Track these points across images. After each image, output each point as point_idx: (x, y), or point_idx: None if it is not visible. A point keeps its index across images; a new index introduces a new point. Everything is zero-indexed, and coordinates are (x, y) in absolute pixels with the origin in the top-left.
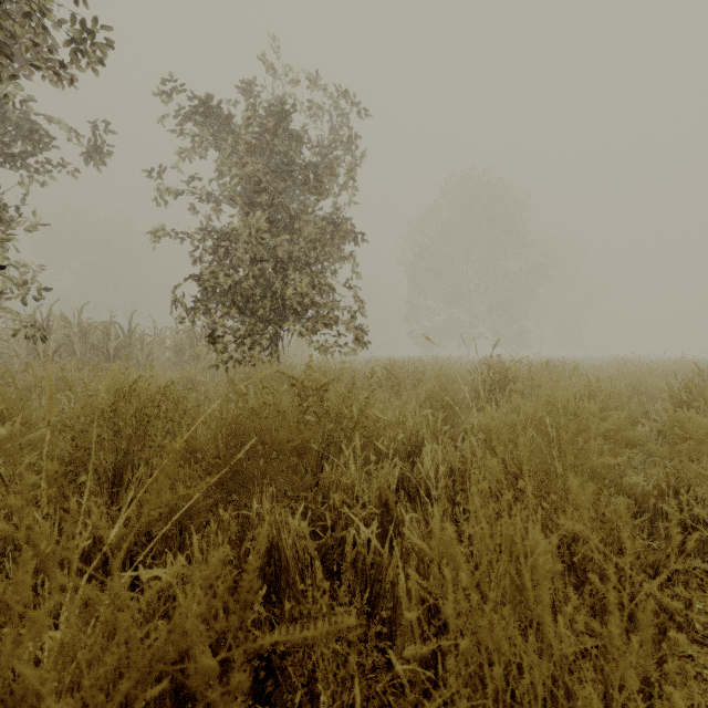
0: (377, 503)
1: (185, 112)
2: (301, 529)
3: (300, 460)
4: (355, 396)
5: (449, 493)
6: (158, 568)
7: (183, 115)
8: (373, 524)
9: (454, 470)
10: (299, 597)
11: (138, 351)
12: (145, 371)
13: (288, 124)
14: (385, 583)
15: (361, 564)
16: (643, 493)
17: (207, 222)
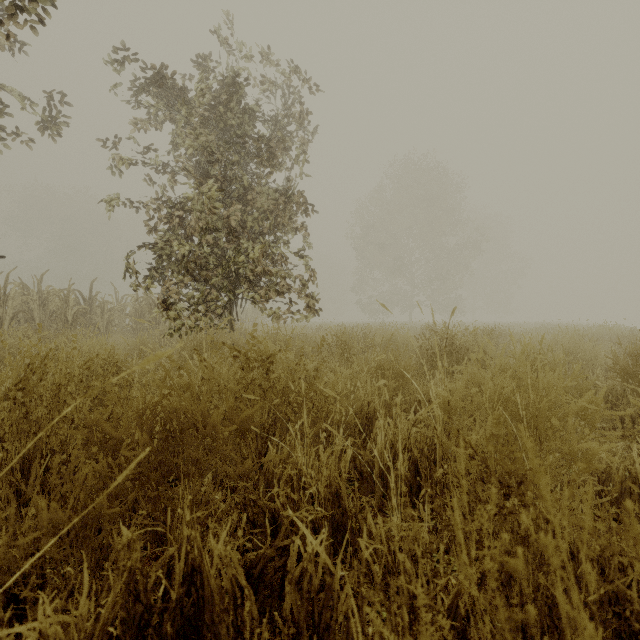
0: (327, 494)
1: (141, 85)
2: (227, 553)
3: (241, 442)
4: (304, 367)
5: (405, 474)
6: (42, 603)
7: (139, 88)
8: (321, 533)
9: (409, 447)
10: (225, 639)
11: (98, 317)
12: (55, 343)
13: (241, 98)
14: (336, 613)
15: (306, 585)
16: (607, 470)
17: (162, 193)
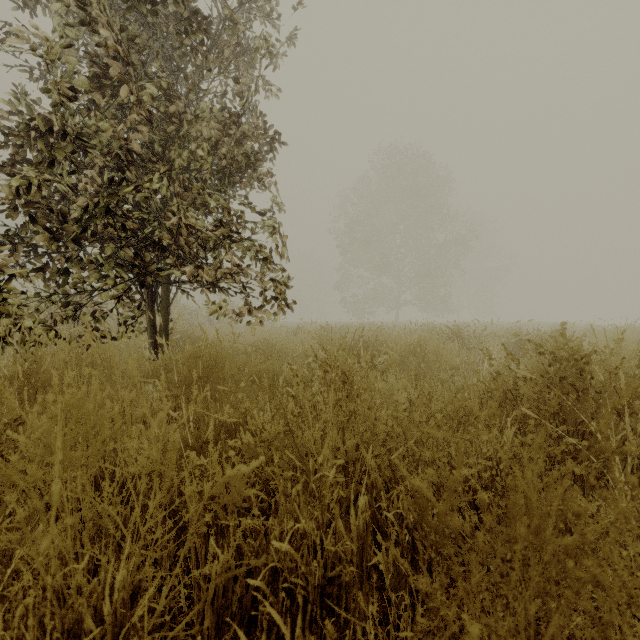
0: None
1: None
2: None
3: None
4: None
5: None
6: None
7: None
8: None
9: None
10: None
11: None
12: None
13: None
14: None
15: None
16: None
17: (35, 110)
